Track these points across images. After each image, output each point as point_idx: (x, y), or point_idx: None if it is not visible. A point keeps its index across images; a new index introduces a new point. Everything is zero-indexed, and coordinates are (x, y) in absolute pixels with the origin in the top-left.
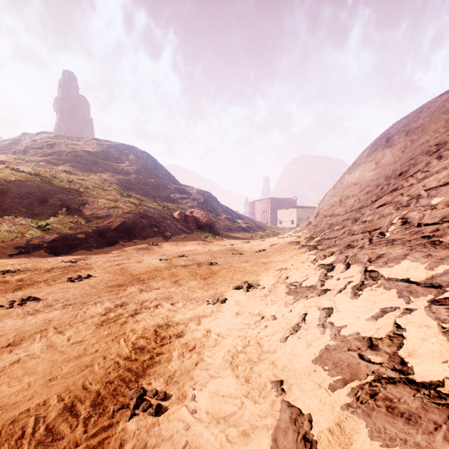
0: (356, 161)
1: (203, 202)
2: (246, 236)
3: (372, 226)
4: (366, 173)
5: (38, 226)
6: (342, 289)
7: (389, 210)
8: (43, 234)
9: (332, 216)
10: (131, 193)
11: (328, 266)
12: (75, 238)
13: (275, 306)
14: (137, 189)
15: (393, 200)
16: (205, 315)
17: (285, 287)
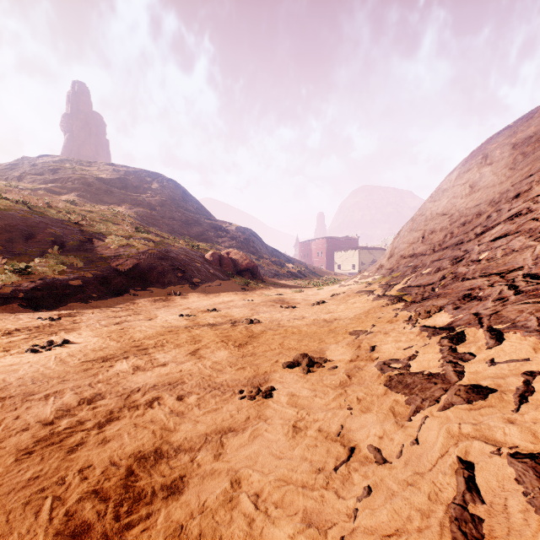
0: (440, 186)
1: (244, 241)
2: (298, 284)
3: (499, 267)
4: (457, 200)
5: (15, 269)
6: (525, 391)
7: (522, 242)
8: (21, 280)
9: (413, 256)
10: (151, 229)
11: (446, 331)
12: (66, 285)
13: (371, 418)
14: (161, 224)
15: (522, 228)
16: (233, 426)
17: (377, 371)
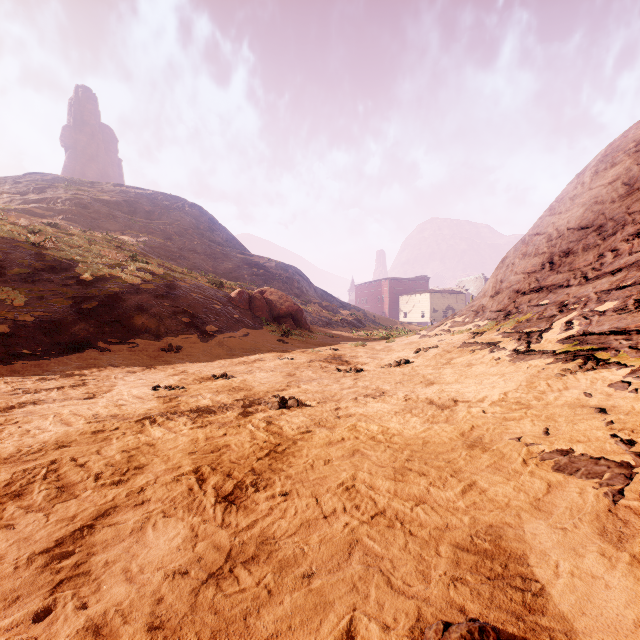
0: (565, 193)
1: (286, 281)
2: (357, 335)
3: None
4: (605, 205)
5: None
6: None
7: None
8: None
9: (542, 290)
10: (158, 261)
11: None
12: None
13: None
14: (178, 258)
15: None
16: None
17: None
